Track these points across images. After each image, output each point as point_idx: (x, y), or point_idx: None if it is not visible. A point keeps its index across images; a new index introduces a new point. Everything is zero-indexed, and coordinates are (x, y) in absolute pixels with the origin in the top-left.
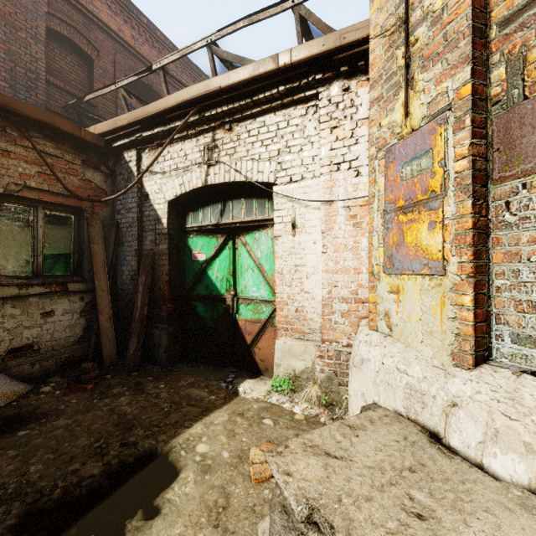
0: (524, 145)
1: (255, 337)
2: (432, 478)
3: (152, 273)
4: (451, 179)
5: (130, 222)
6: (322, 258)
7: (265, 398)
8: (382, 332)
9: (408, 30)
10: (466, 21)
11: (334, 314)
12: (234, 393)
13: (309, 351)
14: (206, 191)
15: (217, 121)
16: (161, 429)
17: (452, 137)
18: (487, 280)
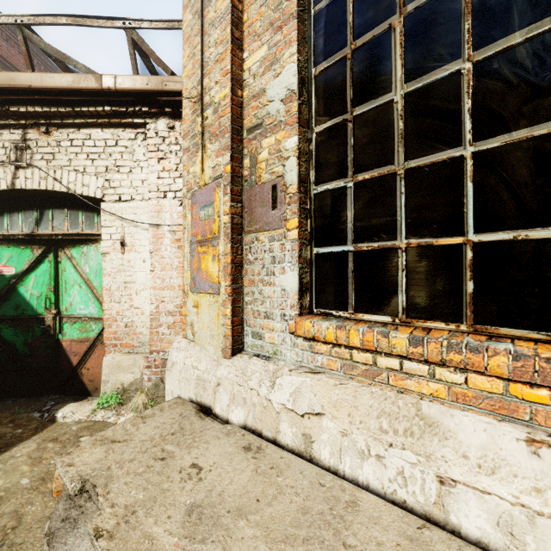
0: (256, 213)
1: (82, 358)
2: (184, 435)
3: None
4: (222, 227)
5: None
6: (151, 276)
7: (88, 417)
8: (189, 339)
9: (203, 106)
10: (228, 121)
11: (161, 326)
12: (51, 420)
13: (138, 363)
14: (15, 194)
15: (28, 120)
16: None
17: (223, 198)
18: (242, 298)
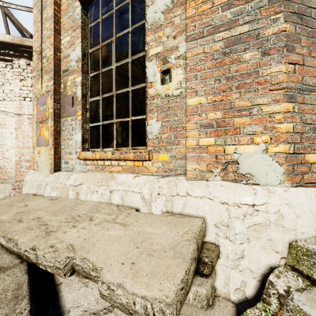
0: (66, 108)
1: None
2: (24, 200)
3: None
4: (50, 114)
5: None
6: (15, 141)
7: None
8: (36, 170)
9: (42, 57)
10: (52, 66)
11: (22, 168)
12: None
13: (8, 188)
14: None
15: None
16: None
17: (50, 101)
18: (60, 147)
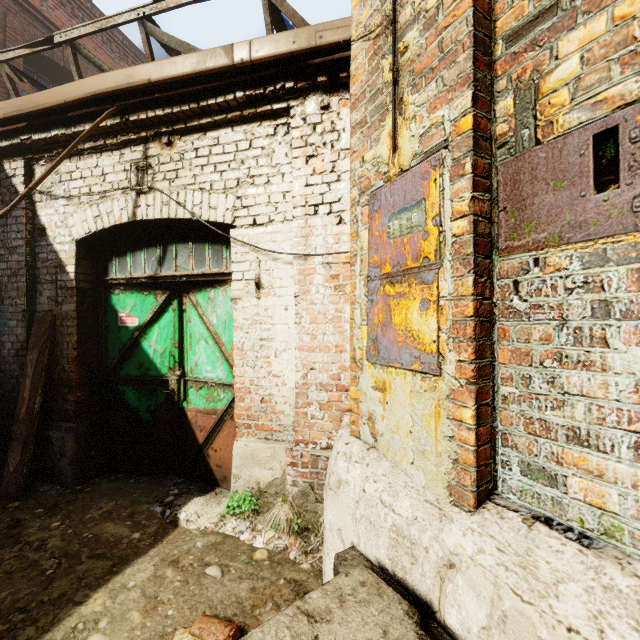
0: (536, 206)
1: (209, 435)
2: None
3: (49, 346)
4: (448, 244)
5: (13, 268)
6: (295, 330)
7: (216, 526)
8: (365, 442)
9: (396, 33)
10: (466, 27)
11: (311, 406)
12: (172, 522)
13: (278, 456)
14: (137, 228)
15: (149, 130)
16: (29, 615)
17: (449, 186)
18: (492, 386)
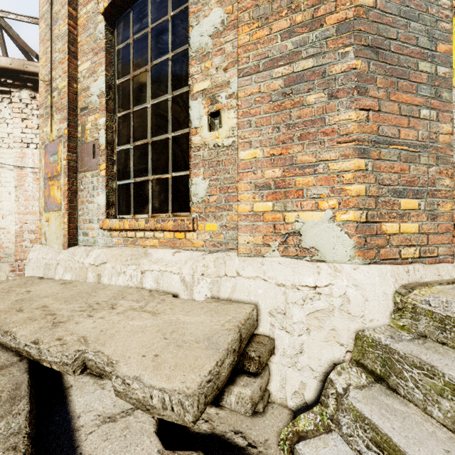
0: (85, 160)
1: None
2: (26, 284)
3: None
4: (63, 168)
5: None
6: (15, 204)
7: None
8: (43, 244)
9: (52, 89)
10: (66, 102)
11: (25, 241)
12: None
13: (4, 269)
14: None
15: None
16: None
17: (63, 150)
18: (77, 212)
